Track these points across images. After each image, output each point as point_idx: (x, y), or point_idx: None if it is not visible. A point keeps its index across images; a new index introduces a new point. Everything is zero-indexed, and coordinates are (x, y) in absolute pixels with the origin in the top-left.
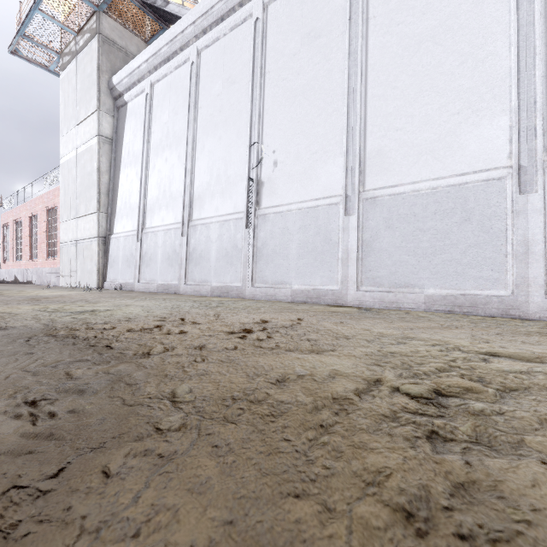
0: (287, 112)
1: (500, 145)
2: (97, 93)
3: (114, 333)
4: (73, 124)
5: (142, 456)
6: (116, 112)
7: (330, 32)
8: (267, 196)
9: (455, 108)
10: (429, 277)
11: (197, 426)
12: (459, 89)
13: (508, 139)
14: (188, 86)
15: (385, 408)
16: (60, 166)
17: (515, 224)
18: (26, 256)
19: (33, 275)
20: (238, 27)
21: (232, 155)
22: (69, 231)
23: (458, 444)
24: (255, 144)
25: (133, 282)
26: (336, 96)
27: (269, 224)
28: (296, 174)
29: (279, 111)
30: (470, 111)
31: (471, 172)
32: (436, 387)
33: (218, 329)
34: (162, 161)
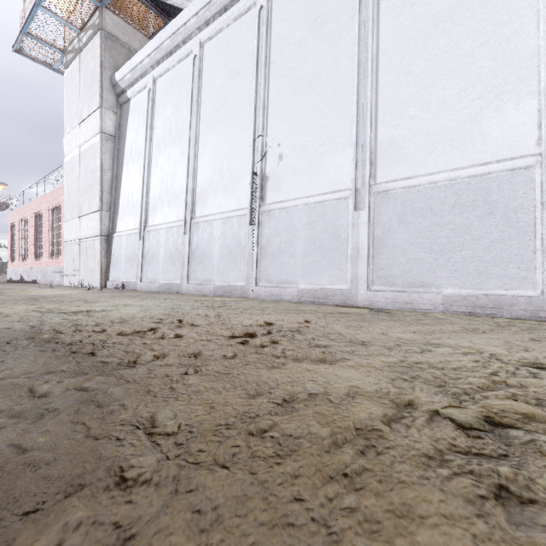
0: (293, 103)
1: (527, 131)
2: (100, 90)
3: (102, 337)
4: (77, 122)
5: (89, 530)
6: (119, 109)
7: (338, 17)
8: (271, 191)
9: (475, 93)
10: (447, 275)
11: (175, 475)
12: (480, 71)
13: (537, 124)
14: (191, 80)
15: (426, 446)
16: (64, 164)
17: (545, 217)
18: (31, 256)
19: (38, 274)
20: (242, 17)
21: (236, 150)
22: (73, 229)
23: (543, 510)
24: (259, 138)
25: (135, 281)
26: (345, 84)
27: (274, 220)
28: (302, 168)
29: (284, 102)
30: (493, 95)
31: (494, 161)
32: (486, 414)
33: (217, 333)
34: (165, 158)
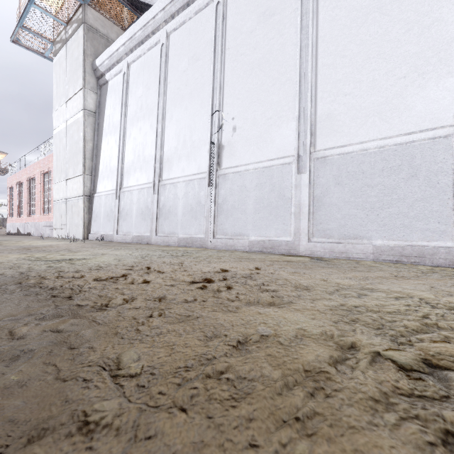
0: (245, 83)
1: (446, 105)
2: (83, 73)
3: (80, 283)
4: (64, 100)
5: None
6: (99, 89)
7: (283, 9)
8: (226, 157)
9: (401, 73)
10: (377, 229)
11: (135, 419)
12: (405, 54)
13: None
14: (159, 65)
15: (372, 389)
16: (53, 136)
17: None
18: (26, 212)
19: (32, 228)
20: (202, 11)
21: (197, 123)
22: (60, 191)
23: None
24: (216, 113)
25: (112, 234)
26: (289, 66)
27: (229, 182)
28: (252, 138)
29: (237, 82)
30: (416, 74)
31: (417, 131)
32: (424, 356)
33: (180, 278)
34: (137, 130)
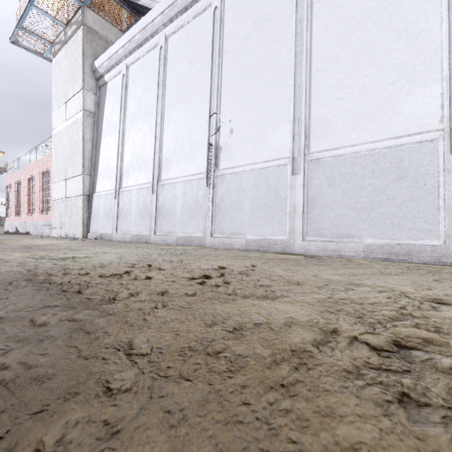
0: (242, 86)
1: (432, 111)
2: (82, 75)
3: (86, 279)
4: (63, 101)
5: (85, 426)
6: (98, 90)
7: (279, 16)
8: (224, 159)
9: (390, 79)
10: (367, 228)
11: (149, 386)
12: (394, 62)
13: (440, 105)
14: (157, 67)
15: (346, 364)
16: (52, 136)
17: (447, 181)
18: (25, 212)
19: (31, 227)
20: (200, 16)
21: (195, 125)
22: (59, 190)
23: (435, 411)
24: (214, 115)
25: (112, 233)
26: (284, 71)
27: (226, 183)
28: (249, 140)
29: (234, 86)
30: (404, 81)
31: (405, 135)
32: (394, 338)
33: (180, 275)
34: (136, 131)
